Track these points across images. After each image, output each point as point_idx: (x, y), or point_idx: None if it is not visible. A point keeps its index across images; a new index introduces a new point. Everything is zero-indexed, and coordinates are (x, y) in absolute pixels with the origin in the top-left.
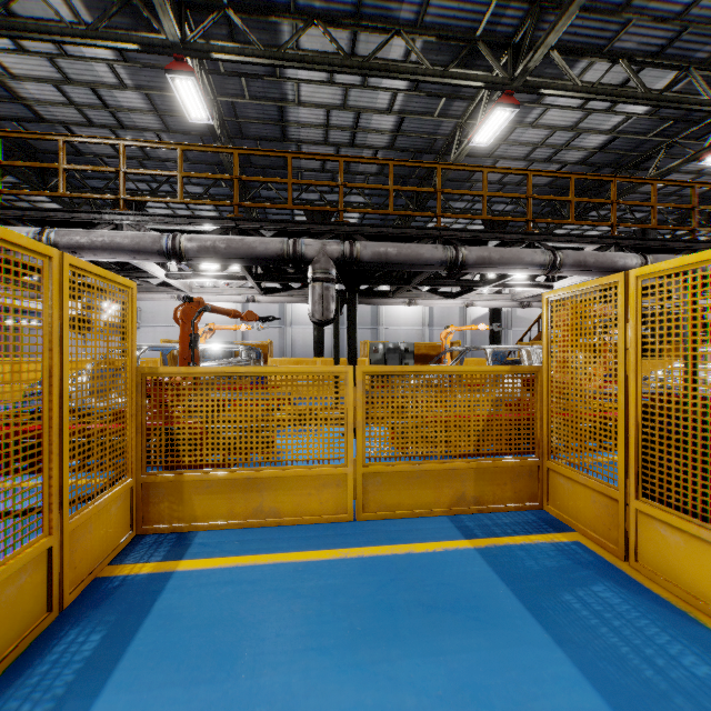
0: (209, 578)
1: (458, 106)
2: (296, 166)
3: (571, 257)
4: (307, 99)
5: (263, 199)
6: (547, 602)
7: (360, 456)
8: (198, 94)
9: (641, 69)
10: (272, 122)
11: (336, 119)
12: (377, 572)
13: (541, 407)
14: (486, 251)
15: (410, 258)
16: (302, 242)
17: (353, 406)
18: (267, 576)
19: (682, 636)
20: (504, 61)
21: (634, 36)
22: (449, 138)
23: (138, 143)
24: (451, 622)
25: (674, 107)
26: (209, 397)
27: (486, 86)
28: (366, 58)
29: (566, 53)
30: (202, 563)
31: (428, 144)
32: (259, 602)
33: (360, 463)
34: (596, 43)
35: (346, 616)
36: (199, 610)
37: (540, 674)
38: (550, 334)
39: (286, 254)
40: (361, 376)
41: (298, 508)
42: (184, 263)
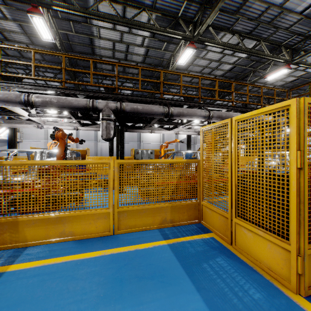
0: (25, 274)
1: (172, 46)
2: (100, 67)
3: (216, 113)
4: (103, 36)
5: (85, 82)
6: (195, 269)
7: (116, 203)
8: (46, 27)
9: (243, 39)
10: (87, 45)
11: (117, 47)
12: (118, 261)
13: (199, 177)
14: (181, 109)
15: (148, 111)
16: (97, 101)
17: (113, 179)
18: (59, 269)
19: (250, 279)
20: (190, 29)
21: (241, 24)
22: (168, 60)
23: (9, 46)
24: (149, 285)
25: (256, 55)
26: (34, 176)
27: (182, 38)
28: (129, 19)
29: (215, 28)
30: (24, 265)
31: (160, 62)
32: (50, 285)
33: (116, 207)
34: (226, 26)
35: (96, 288)
36: (13, 294)
37: (187, 308)
38: (203, 145)
39: (88, 107)
40: (116, 164)
41: (84, 230)
42: (39, 109)
